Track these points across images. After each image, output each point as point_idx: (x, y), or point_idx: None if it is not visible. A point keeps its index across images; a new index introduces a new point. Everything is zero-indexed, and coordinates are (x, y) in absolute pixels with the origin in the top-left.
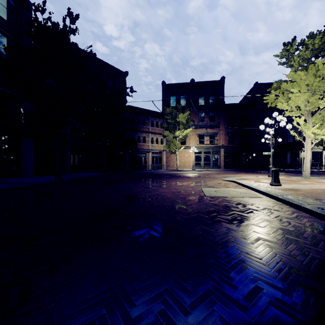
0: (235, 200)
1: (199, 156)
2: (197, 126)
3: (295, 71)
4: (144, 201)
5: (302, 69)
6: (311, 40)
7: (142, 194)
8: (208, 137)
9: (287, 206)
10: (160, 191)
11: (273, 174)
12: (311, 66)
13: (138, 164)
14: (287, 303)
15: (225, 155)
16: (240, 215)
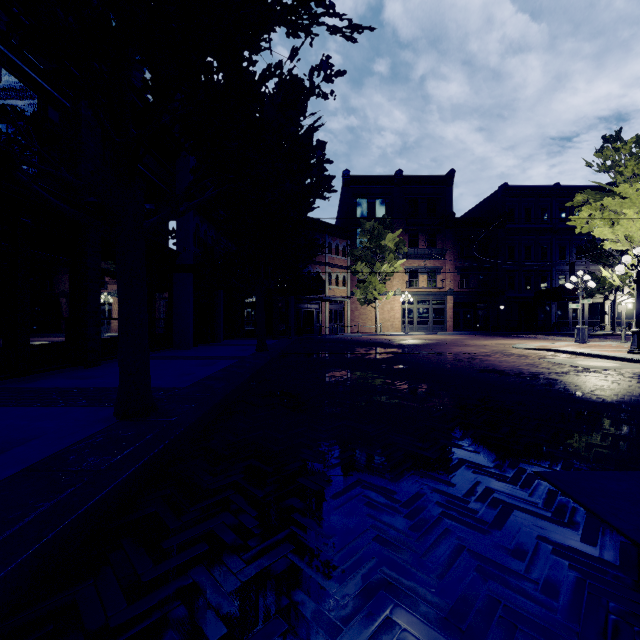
0: None
1: (409, 309)
2: (409, 255)
3: (624, 181)
4: (539, 376)
5: (637, 180)
6: None
7: (498, 369)
8: (425, 276)
9: None
10: (503, 365)
11: (635, 338)
12: None
13: (320, 324)
14: None
15: (453, 308)
16: None
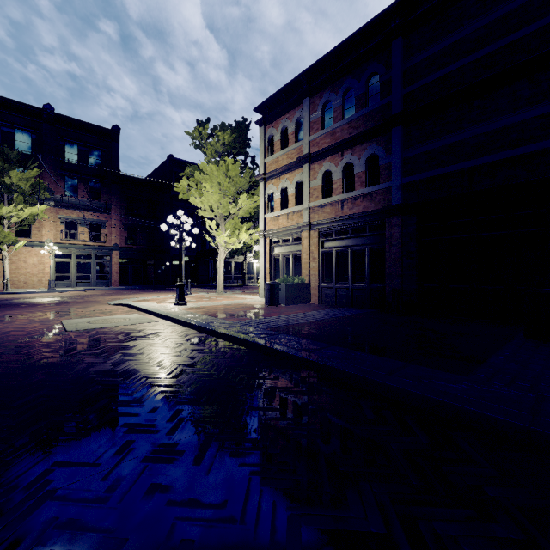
0: (118, 329)
1: (66, 263)
2: (62, 202)
3: (209, 161)
4: None
5: (215, 162)
6: (221, 132)
7: None
8: (87, 228)
9: (181, 327)
10: None
11: (178, 291)
12: (222, 163)
13: None
14: (129, 400)
15: (122, 263)
16: (116, 346)
